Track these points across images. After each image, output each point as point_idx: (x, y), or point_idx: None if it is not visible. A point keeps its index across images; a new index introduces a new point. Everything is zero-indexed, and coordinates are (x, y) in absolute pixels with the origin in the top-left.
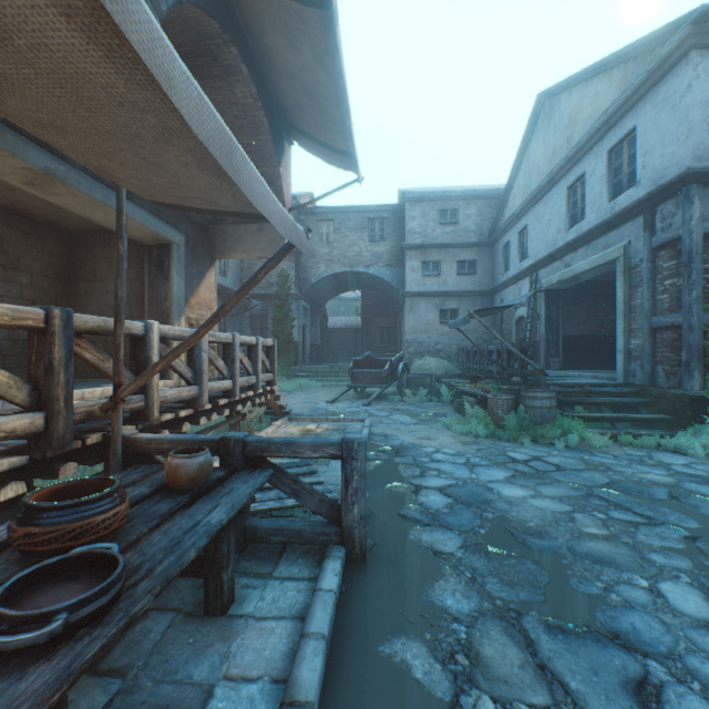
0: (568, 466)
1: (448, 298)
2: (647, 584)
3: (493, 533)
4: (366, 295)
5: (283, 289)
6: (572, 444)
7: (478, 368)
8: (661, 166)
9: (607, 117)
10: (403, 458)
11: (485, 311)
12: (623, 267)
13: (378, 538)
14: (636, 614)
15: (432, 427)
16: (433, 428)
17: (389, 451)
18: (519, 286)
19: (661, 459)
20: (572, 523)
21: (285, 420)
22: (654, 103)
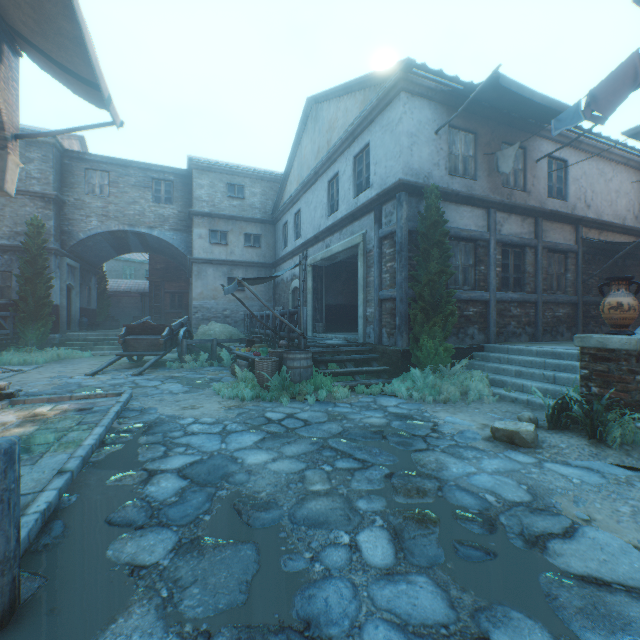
0: (315, 420)
1: (235, 267)
2: (349, 539)
3: (219, 517)
4: (155, 258)
5: (34, 241)
6: (322, 398)
7: (258, 332)
8: (386, 175)
9: (353, 129)
10: (152, 436)
11: (256, 279)
12: (363, 251)
13: (55, 571)
14: (333, 583)
15: (203, 393)
16: (203, 394)
17: (138, 429)
18: (294, 261)
19: (382, 402)
20: (302, 483)
21: (2, 405)
22: (381, 126)
